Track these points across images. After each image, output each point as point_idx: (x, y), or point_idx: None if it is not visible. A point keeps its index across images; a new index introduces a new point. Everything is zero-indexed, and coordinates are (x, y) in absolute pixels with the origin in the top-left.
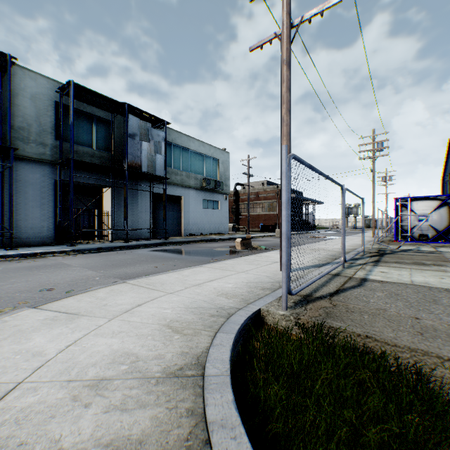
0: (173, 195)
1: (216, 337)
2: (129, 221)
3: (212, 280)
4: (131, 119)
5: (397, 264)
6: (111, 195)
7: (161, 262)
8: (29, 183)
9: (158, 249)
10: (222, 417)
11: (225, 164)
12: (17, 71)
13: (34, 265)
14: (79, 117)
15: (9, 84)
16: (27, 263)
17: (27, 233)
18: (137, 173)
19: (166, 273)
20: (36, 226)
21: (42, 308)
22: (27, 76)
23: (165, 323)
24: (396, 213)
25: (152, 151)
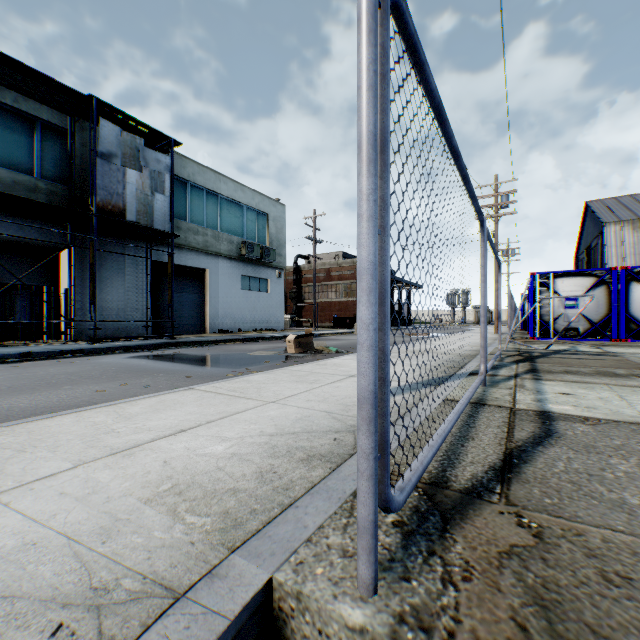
0: (190, 267)
1: None
2: (107, 308)
3: (185, 428)
4: (106, 127)
5: (572, 375)
6: (70, 261)
7: (125, 380)
8: None
9: (146, 355)
10: None
11: (278, 222)
12: None
13: None
14: (4, 117)
15: None
16: None
17: None
18: (118, 223)
19: (82, 411)
20: None
21: None
22: None
23: None
24: (532, 296)
25: (147, 187)
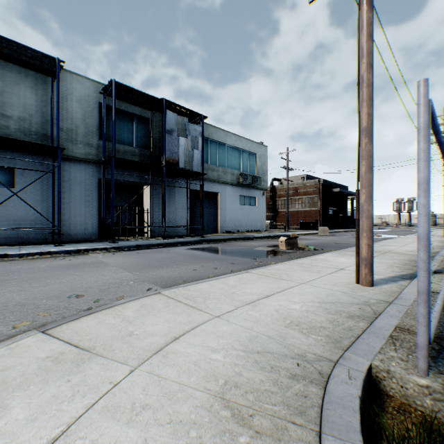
0: (209, 192)
1: None
2: (166, 218)
3: (268, 295)
4: (169, 114)
5: None
6: (150, 193)
7: (199, 263)
8: (77, 182)
9: (195, 248)
10: None
11: (262, 158)
12: (67, 76)
13: (74, 263)
14: (120, 116)
15: (57, 87)
16: (68, 260)
17: (74, 230)
18: (174, 169)
19: (207, 281)
20: (82, 223)
21: (52, 333)
22: (75, 81)
23: (217, 390)
24: None
25: (189, 146)
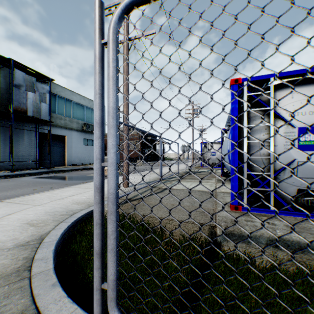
0: (58, 135)
1: (59, 225)
2: (15, 155)
3: (74, 195)
4: (17, 72)
5: (190, 179)
6: None
7: (41, 186)
8: None
9: (42, 177)
10: (43, 256)
11: None
12: None
13: None
14: None
15: None
16: None
17: None
18: (23, 116)
19: (40, 193)
20: None
21: None
22: None
23: (26, 222)
24: (202, 151)
25: (38, 100)
